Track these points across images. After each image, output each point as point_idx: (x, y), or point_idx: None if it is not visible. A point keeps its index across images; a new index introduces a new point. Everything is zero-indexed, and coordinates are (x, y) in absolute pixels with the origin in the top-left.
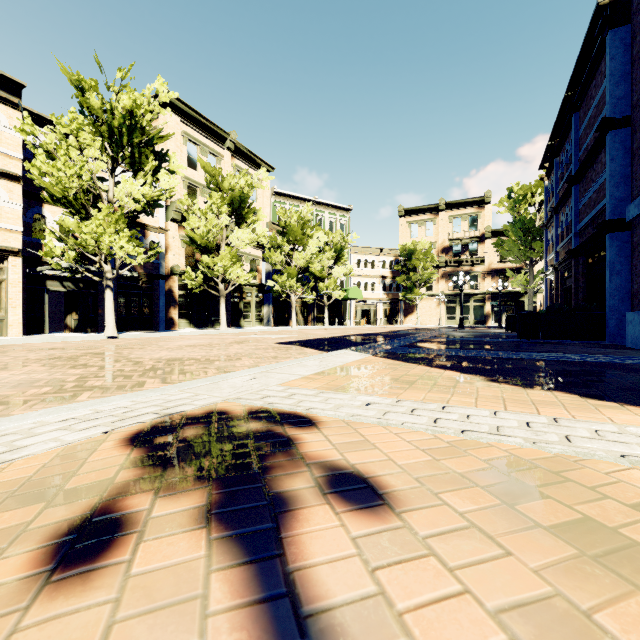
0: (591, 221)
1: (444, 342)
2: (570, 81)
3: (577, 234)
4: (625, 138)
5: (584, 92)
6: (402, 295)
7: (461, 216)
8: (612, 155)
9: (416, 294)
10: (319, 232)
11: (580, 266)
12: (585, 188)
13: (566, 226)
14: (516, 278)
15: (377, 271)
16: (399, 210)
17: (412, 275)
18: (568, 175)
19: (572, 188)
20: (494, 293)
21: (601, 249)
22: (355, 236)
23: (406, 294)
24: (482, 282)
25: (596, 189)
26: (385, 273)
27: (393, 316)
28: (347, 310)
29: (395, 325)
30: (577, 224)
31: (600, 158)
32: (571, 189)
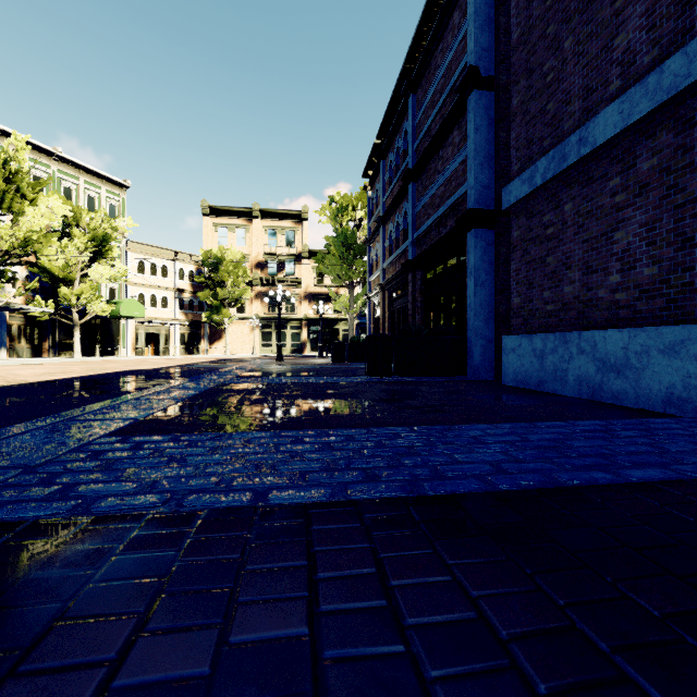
0: (436, 223)
1: (257, 392)
2: (410, 48)
3: (414, 243)
4: (489, 105)
5: (426, 64)
6: (206, 316)
7: (278, 228)
8: (477, 123)
9: (225, 315)
10: (51, 197)
11: (418, 282)
12: (426, 184)
13: (396, 237)
14: (339, 299)
15: (171, 281)
16: (203, 206)
17: (220, 291)
18: (400, 175)
19: (408, 187)
20: (311, 319)
21: (449, 258)
22: (131, 223)
23: (211, 315)
24: (300, 306)
25: (444, 181)
26: (183, 285)
27: (194, 343)
28: (121, 334)
29: (196, 355)
30: (414, 231)
31: (451, 139)
32: (405, 191)
